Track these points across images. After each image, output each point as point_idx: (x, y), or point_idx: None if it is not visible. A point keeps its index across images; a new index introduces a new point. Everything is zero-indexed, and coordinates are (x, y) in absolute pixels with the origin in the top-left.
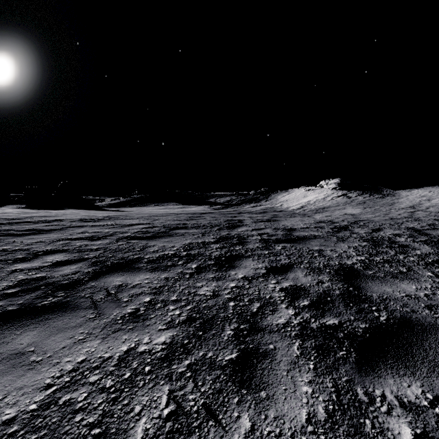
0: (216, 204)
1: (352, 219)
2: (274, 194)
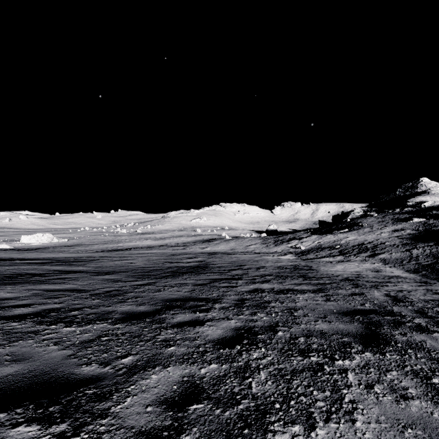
0: None
1: None
2: None
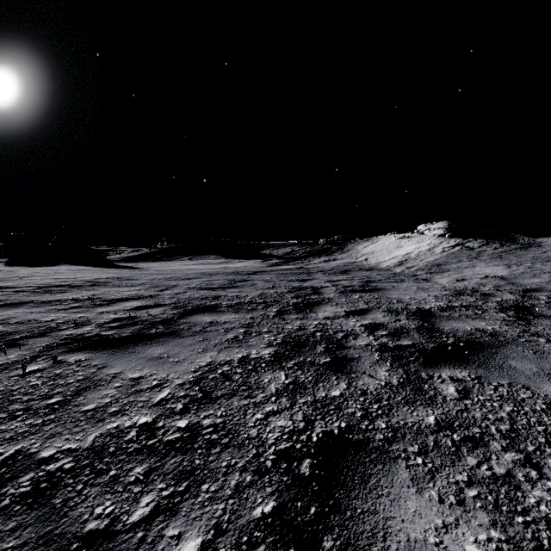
0: (272, 257)
1: (514, 288)
2: (352, 243)
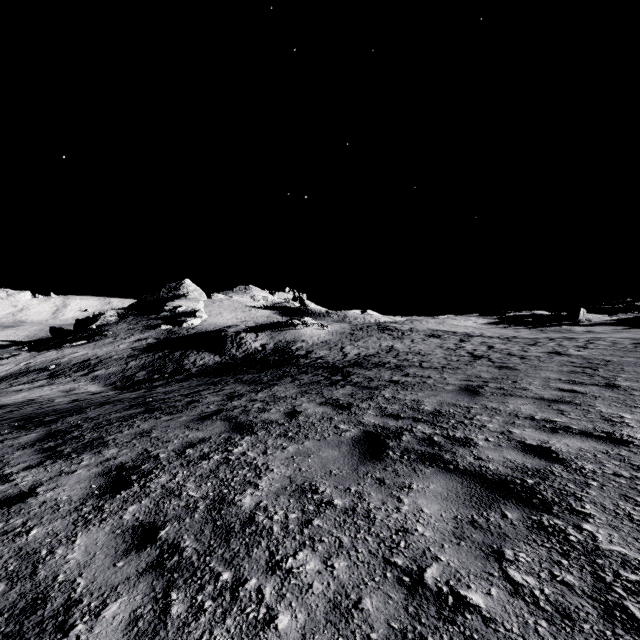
0: None
1: None
2: None
